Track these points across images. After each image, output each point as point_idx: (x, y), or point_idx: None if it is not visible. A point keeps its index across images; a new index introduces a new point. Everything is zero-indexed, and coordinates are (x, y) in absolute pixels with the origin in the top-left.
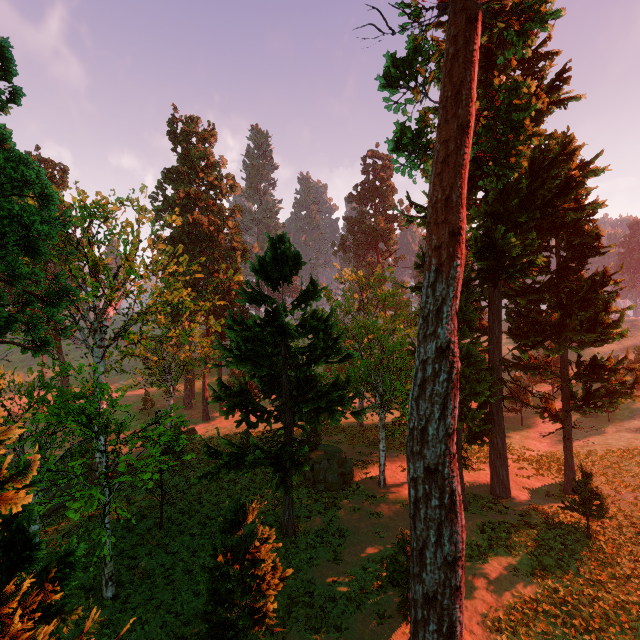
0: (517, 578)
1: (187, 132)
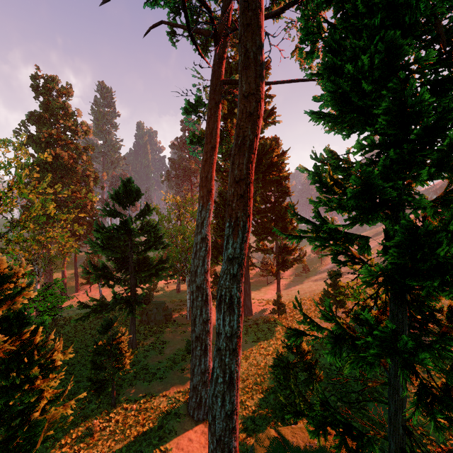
0: (246, 344)
1: (49, 88)
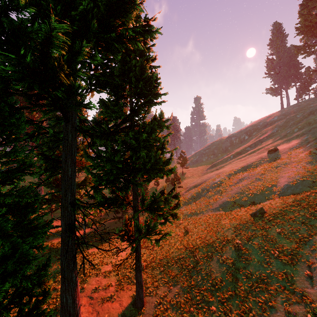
0: None
1: None
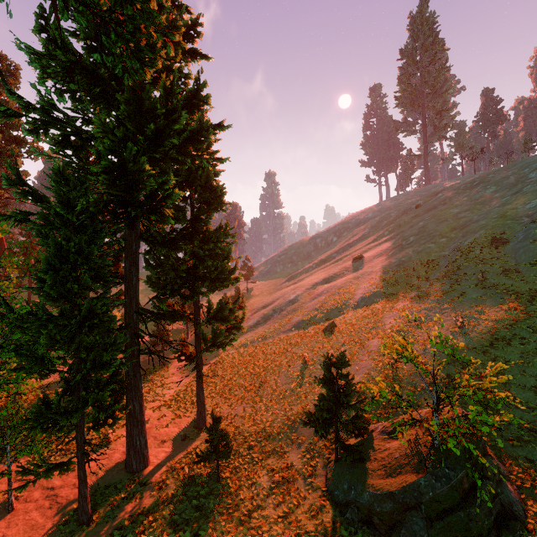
0: None
1: None
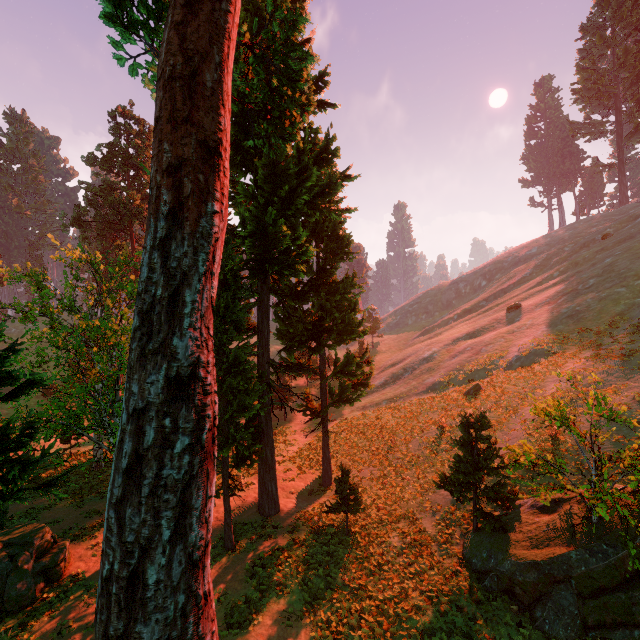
0: (291, 629)
1: None
